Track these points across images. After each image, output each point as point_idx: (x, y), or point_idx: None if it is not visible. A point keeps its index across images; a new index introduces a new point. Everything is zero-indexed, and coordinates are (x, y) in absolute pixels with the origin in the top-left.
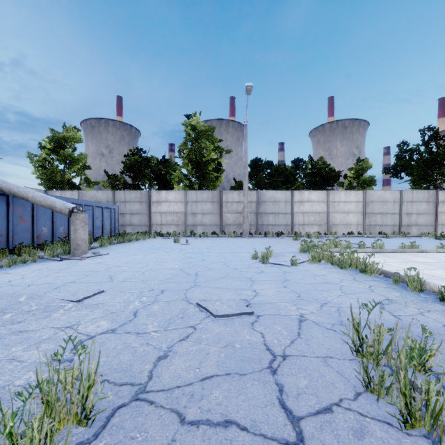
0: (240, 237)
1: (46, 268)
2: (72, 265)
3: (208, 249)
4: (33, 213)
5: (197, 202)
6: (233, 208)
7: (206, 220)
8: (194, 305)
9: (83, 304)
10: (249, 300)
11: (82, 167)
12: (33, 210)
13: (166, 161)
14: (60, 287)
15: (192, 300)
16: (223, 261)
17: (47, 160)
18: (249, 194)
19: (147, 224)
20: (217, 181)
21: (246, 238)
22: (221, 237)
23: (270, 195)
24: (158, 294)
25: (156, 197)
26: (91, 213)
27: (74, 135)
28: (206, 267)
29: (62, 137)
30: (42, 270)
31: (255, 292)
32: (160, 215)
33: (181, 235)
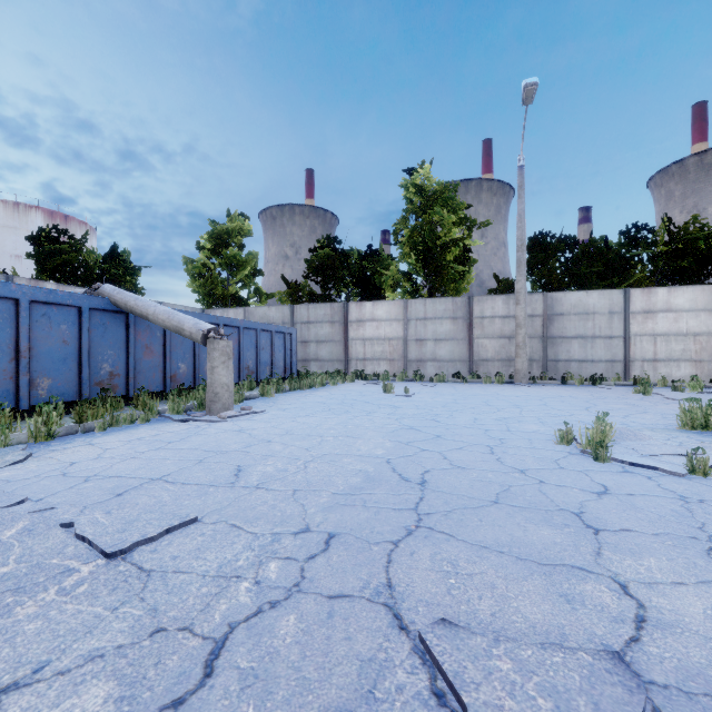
0: (509, 384)
1: (150, 437)
2: (195, 432)
3: (449, 410)
4: (164, 340)
5: (426, 320)
6: (495, 328)
7: (443, 351)
8: (411, 645)
9: (113, 573)
10: (625, 651)
11: (251, 274)
12: (165, 336)
13: (373, 254)
14: (128, 492)
15: (408, 605)
16: (485, 442)
17: (207, 266)
18: (529, 300)
19: (342, 358)
20: (462, 282)
21: (522, 386)
22: (471, 383)
23: (574, 301)
24: (314, 553)
25: (356, 314)
26: (254, 340)
27: (240, 226)
28: (447, 459)
29: (226, 230)
30: (143, 440)
31: (630, 597)
32: (363, 344)
33: (398, 378)
